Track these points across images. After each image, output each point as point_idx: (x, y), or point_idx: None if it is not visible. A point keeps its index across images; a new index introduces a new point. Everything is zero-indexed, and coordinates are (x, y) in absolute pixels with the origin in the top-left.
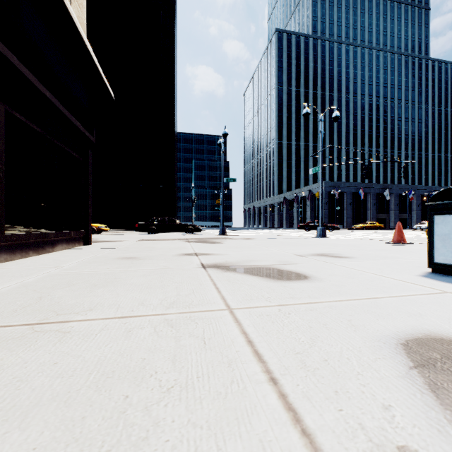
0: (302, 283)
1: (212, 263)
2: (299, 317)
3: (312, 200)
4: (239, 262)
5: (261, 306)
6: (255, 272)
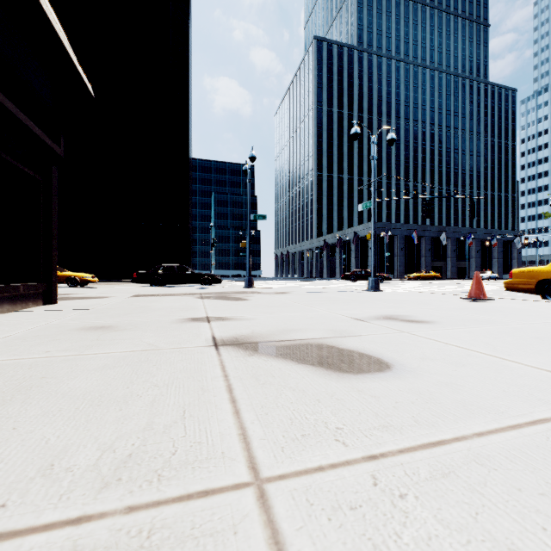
0: (387, 381)
1: (230, 335)
2: (431, 513)
3: (358, 244)
4: (272, 333)
5: (329, 463)
6: (300, 356)
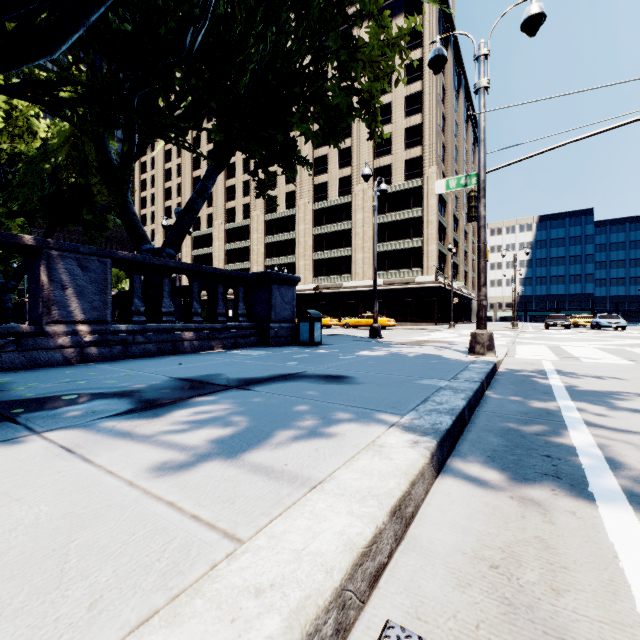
0: None
1: None
2: None
3: None
4: None
5: None
6: None
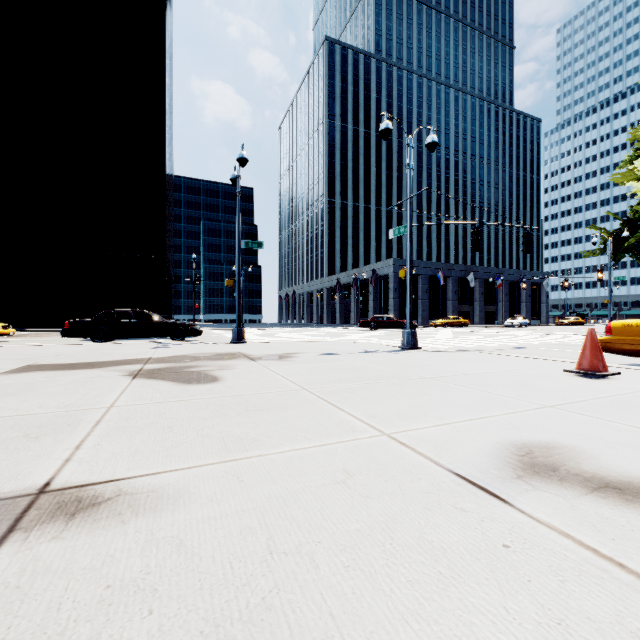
0: None
1: None
2: None
3: (376, 284)
4: None
5: None
6: None
